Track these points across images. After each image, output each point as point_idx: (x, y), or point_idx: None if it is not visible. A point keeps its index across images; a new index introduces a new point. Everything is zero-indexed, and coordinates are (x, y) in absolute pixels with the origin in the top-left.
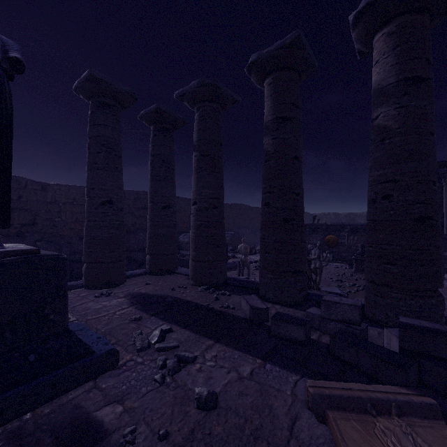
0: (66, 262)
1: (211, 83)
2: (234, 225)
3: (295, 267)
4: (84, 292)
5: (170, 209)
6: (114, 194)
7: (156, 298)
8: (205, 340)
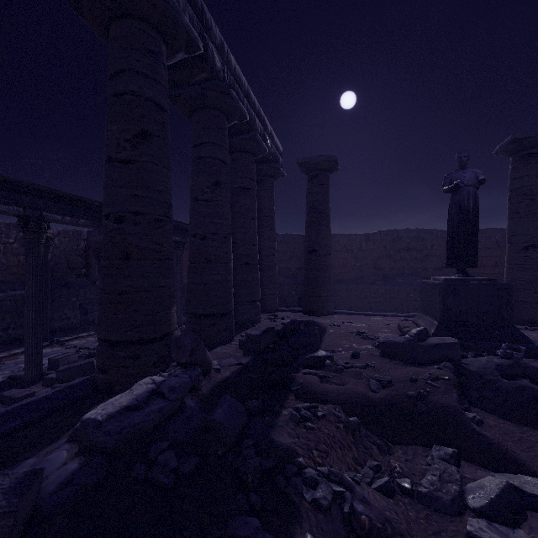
0: (513, 287)
1: None
2: None
3: None
4: None
5: None
6: (537, 238)
7: None
8: None
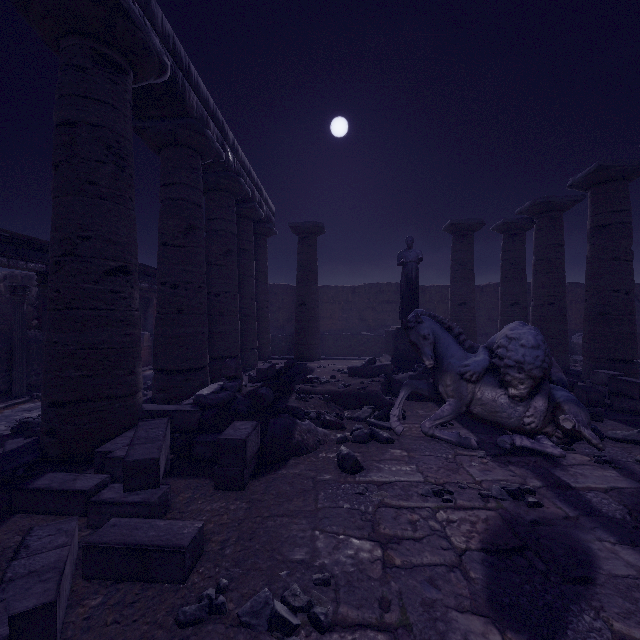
0: None
1: (541, 202)
2: None
3: (608, 355)
4: None
5: (518, 306)
6: (467, 298)
7: None
8: None
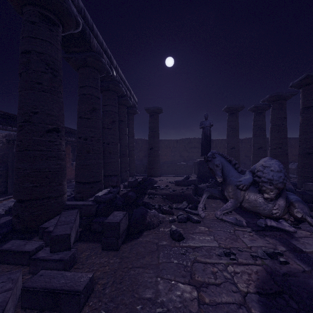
0: None
1: (274, 95)
2: None
3: (312, 175)
4: None
5: (261, 149)
6: (235, 145)
7: None
8: None
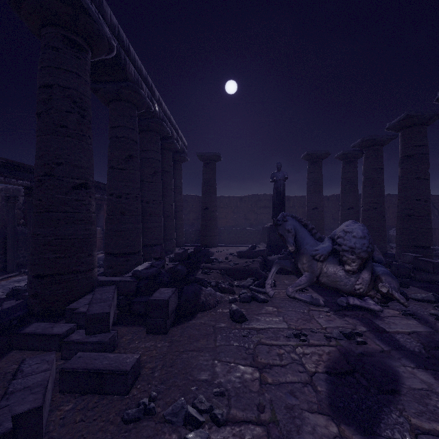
0: None
1: (368, 139)
2: None
3: (413, 243)
4: None
5: (352, 210)
6: (318, 204)
7: None
8: None
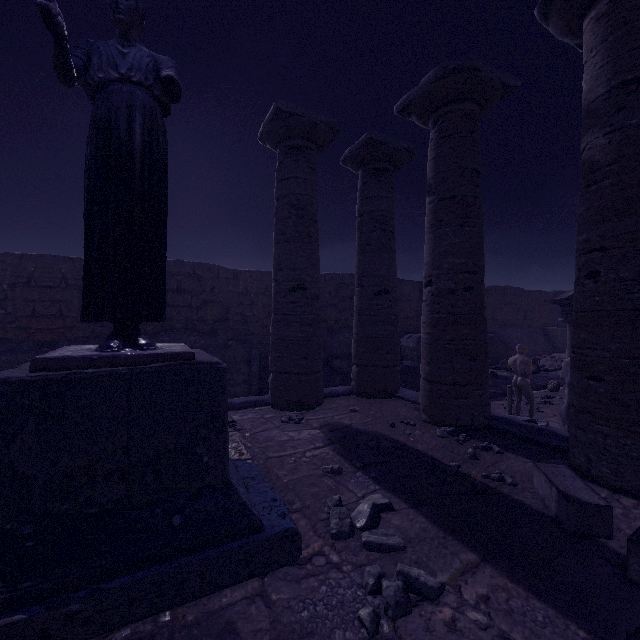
0: (225, 376)
1: (460, 65)
2: (493, 322)
3: None
4: (270, 413)
5: (387, 296)
6: (307, 275)
7: (366, 438)
8: (459, 548)
